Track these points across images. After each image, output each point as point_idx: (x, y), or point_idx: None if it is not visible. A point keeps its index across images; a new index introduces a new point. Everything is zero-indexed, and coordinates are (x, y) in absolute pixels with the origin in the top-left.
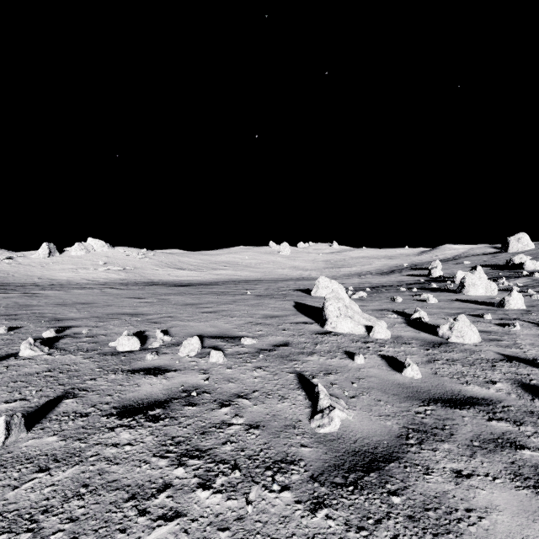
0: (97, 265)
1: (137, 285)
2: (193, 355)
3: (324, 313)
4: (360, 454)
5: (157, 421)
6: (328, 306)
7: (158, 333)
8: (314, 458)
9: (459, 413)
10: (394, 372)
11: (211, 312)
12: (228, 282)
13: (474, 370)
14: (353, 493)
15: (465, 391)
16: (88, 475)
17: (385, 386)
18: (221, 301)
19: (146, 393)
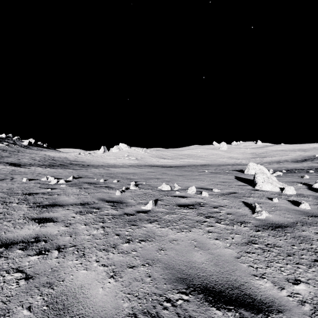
0: (124, 157)
1: (145, 166)
2: (193, 193)
3: (255, 180)
4: (274, 224)
5: (193, 209)
6: (257, 176)
7: (176, 185)
8: (255, 223)
9: None
10: (295, 206)
11: (191, 178)
12: (191, 166)
13: None
14: (271, 230)
15: None
16: (181, 216)
17: (288, 210)
18: (193, 174)
19: (184, 202)
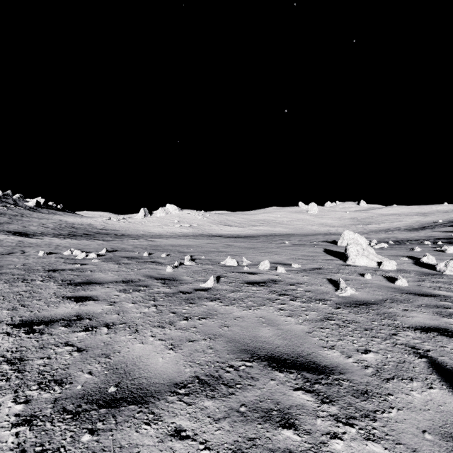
0: (173, 223)
1: (204, 236)
2: (267, 269)
3: (346, 253)
4: (359, 301)
5: (264, 286)
6: (349, 248)
7: (244, 259)
8: (337, 300)
9: (422, 298)
10: (390, 283)
11: (266, 252)
12: (267, 235)
13: (450, 286)
14: (353, 308)
15: (434, 292)
16: (249, 294)
17: (381, 287)
18: (268, 246)
19: (253, 279)
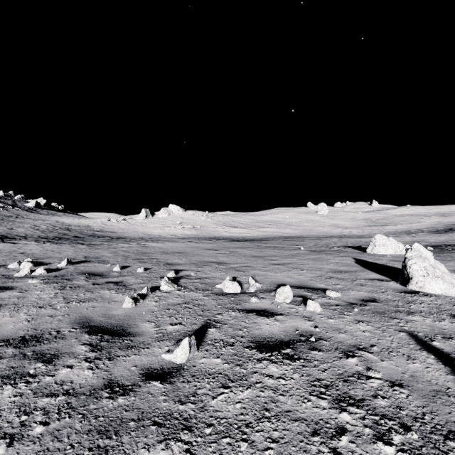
0: (175, 224)
1: (206, 239)
2: (288, 302)
3: (406, 272)
4: None
5: (293, 360)
6: (411, 264)
7: (251, 280)
8: None
9: None
10: None
11: (279, 264)
12: (276, 238)
13: None
14: None
15: None
16: (263, 400)
17: None
18: (281, 254)
19: (269, 332)
